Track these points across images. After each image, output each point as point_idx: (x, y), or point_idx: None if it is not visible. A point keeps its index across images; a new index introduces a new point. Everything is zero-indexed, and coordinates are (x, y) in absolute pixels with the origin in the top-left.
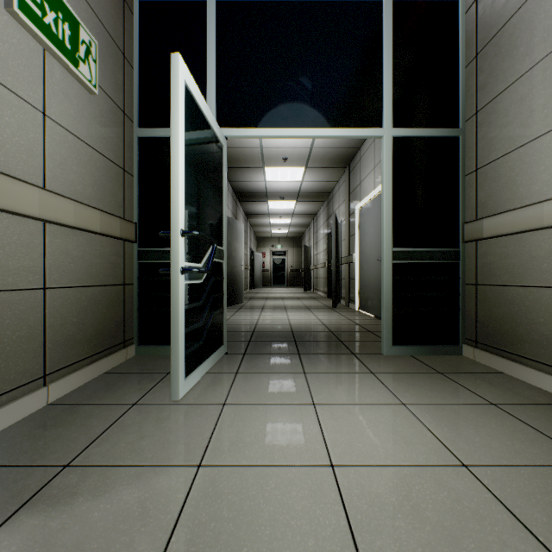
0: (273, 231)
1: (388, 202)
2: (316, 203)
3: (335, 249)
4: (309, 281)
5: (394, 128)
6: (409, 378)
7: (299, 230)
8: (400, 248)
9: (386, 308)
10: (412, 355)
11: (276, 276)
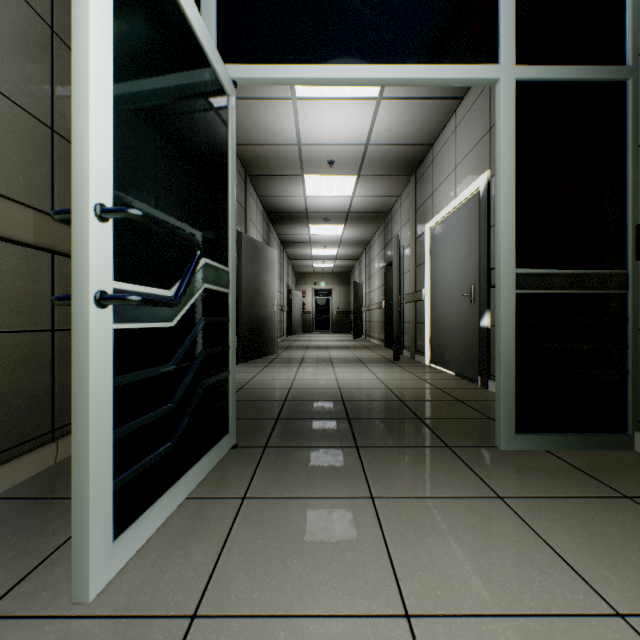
0: (316, 265)
1: (508, 190)
2: (370, 228)
3: (398, 283)
4: (360, 326)
5: (519, 66)
6: (578, 513)
7: (348, 264)
8: (528, 269)
9: (505, 370)
10: (550, 451)
11: (319, 320)
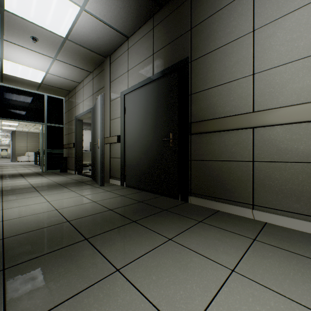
0: None
1: None
2: None
3: None
4: None
5: None
6: None
7: None
8: None
9: None
10: None
11: None
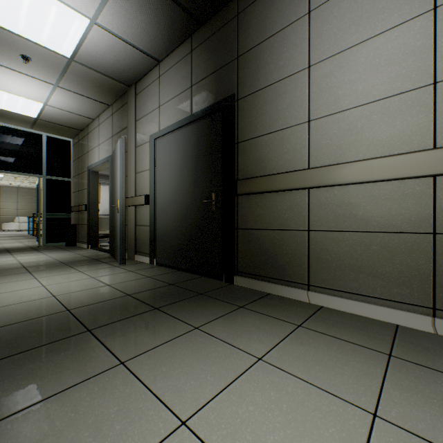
0: None
1: None
2: None
3: None
4: None
5: None
6: None
7: None
8: None
9: None
10: None
11: None
